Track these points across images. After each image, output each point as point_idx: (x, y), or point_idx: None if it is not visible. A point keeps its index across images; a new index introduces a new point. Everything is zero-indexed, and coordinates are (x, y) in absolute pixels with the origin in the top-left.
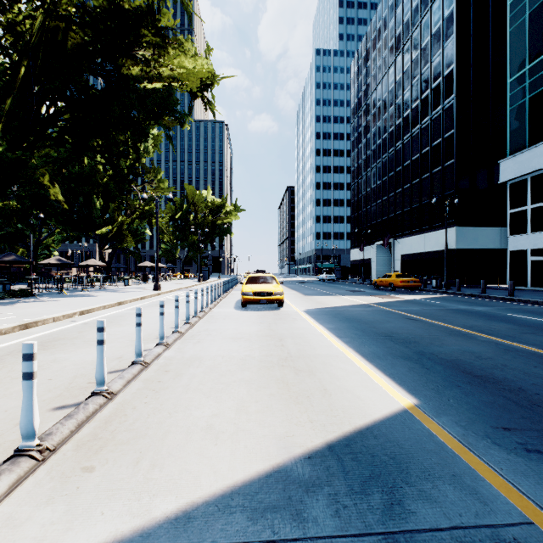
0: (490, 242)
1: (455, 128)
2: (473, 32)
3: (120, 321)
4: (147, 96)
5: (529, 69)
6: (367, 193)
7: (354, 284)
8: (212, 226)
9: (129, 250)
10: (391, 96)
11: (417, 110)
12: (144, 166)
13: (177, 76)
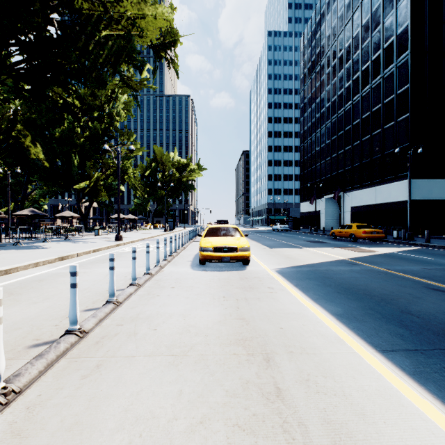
0: (444, 193)
1: (409, 83)
2: None
3: (26, 291)
4: (105, 42)
5: None
6: (316, 151)
7: (308, 234)
8: (178, 182)
9: (104, 203)
10: (340, 61)
11: (367, 71)
12: (118, 129)
13: (137, 25)
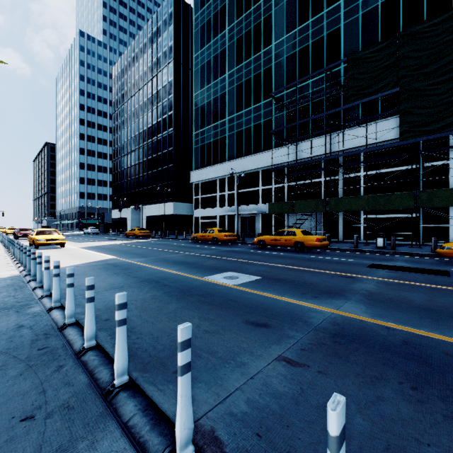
0: (190, 211)
1: (173, 147)
2: (182, 98)
3: None
4: None
5: (200, 132)
6: (125, 169)
7: (113, 236)
8: None
9: None
10: (141, 109)
11: (155, 127)
12: None
13: None
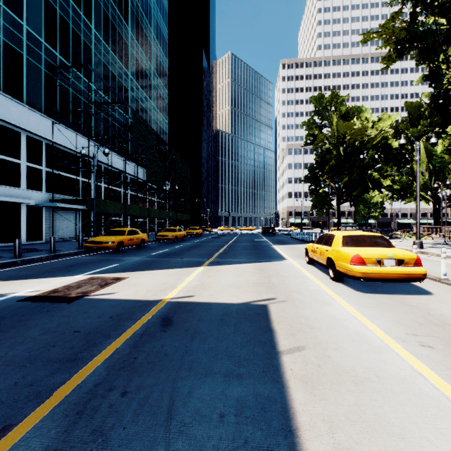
0: None
1: None
2: None
3: None
4: None
5: None
6: None
7: None
8: None
9: None
10: None
11: None
12: None
13: None
